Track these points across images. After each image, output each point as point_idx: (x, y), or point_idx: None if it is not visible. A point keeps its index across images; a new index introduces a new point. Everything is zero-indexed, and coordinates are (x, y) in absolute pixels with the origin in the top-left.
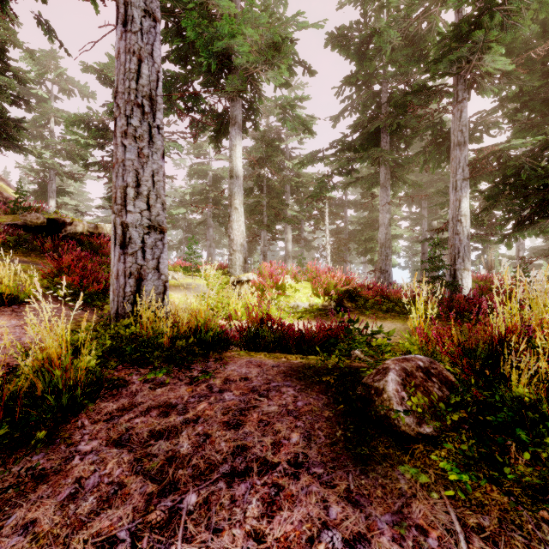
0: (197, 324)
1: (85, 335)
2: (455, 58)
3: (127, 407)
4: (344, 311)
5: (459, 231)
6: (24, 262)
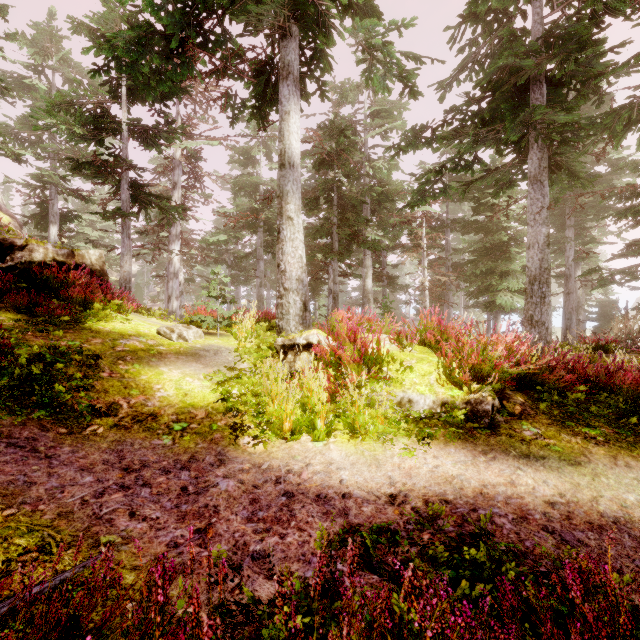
0: None
1: None
2: None
3: None
4: (516, 418)
5: None
6: None
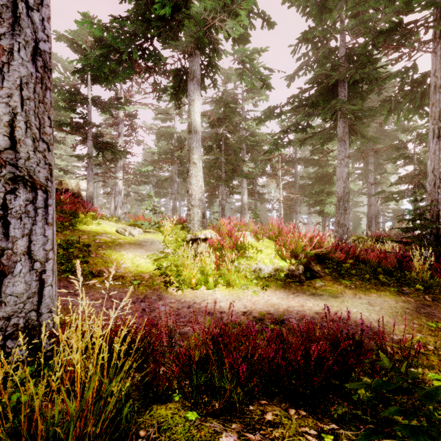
0: (57, 422)
1: None
2: None
3: None
4: (314, 277)
5: None
6: None
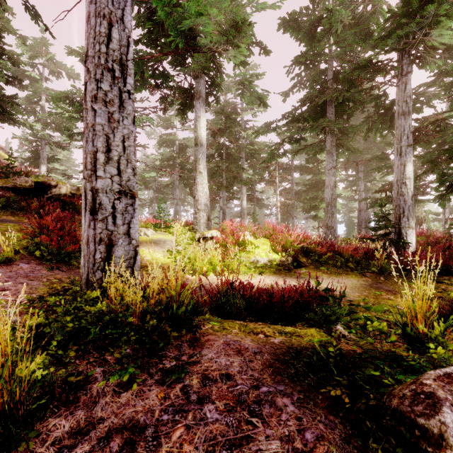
0: (168, 297)
1: (42, 320)
2: (403, 34)
3: (82, 428)
4: (300, 266)
5: (404, 192)
6: (11, 221)
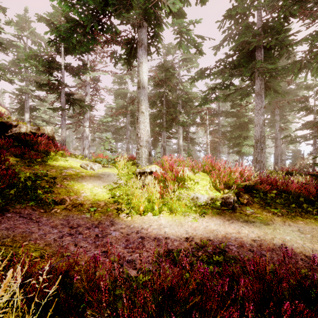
0: None
1: None
2: None
3: None
4: (244, 205)
5: None
6: None
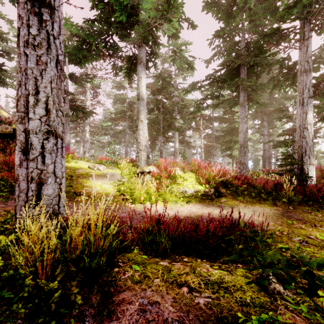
0: (85, 243)
1: None
2: (307, 3)
3: None
4: (220, 196)
5: (305, 135)
6: None
